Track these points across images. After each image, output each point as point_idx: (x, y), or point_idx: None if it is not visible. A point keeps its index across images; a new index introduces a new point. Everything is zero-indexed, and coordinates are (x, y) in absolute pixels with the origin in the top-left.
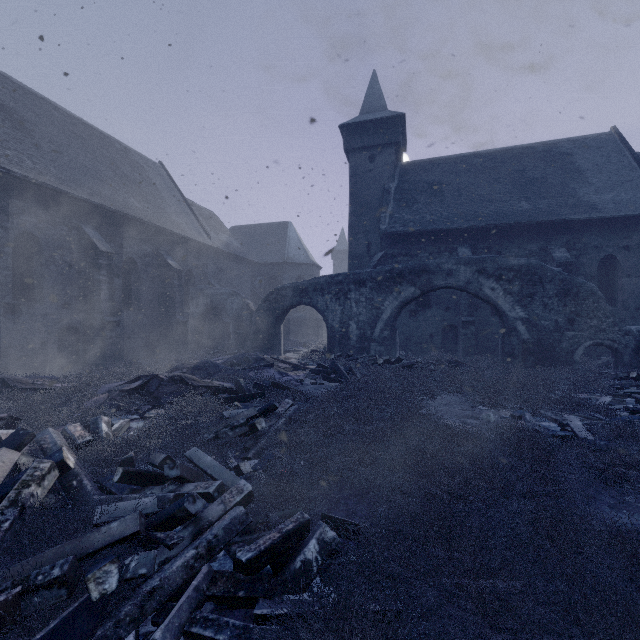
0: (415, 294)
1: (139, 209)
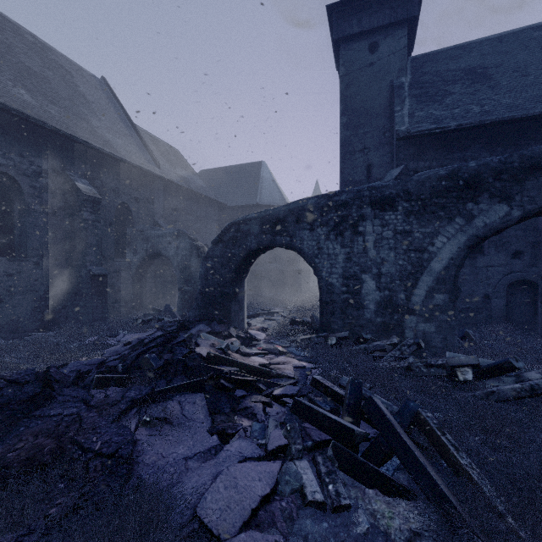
0: (510, 219)
1: (30, 104)
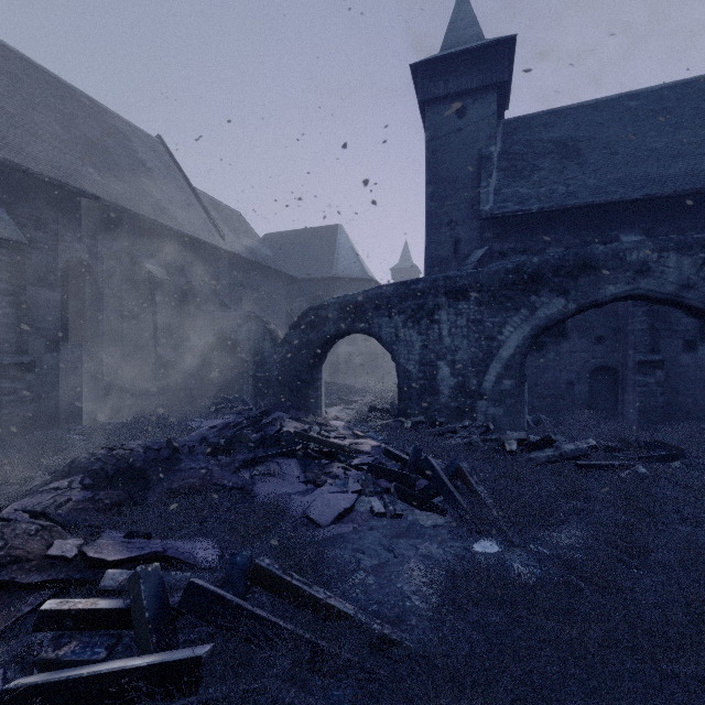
0: (566, 311)
1: (99, 184)
